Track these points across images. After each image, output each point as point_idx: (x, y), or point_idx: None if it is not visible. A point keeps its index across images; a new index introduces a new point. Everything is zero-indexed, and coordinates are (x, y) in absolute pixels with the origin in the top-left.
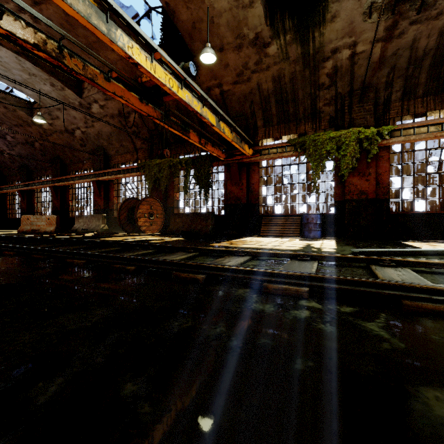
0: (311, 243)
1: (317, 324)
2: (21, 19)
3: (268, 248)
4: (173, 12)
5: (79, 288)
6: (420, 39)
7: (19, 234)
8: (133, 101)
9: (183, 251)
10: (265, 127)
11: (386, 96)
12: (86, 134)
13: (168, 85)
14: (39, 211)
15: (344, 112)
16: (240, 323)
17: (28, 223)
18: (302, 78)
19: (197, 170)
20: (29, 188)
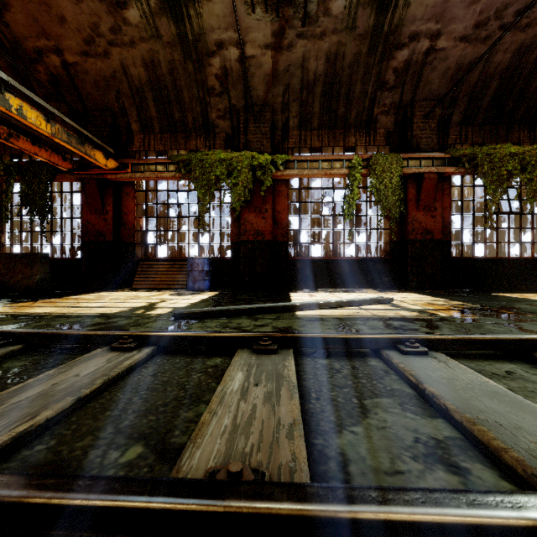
0: (168, 300)
1: None
2: None
3: (64, 312)
4: None
5: None
6: (310, 60)
7: None
8: None
9: None
10: (144, 134)
11: (284, 121)
12: None
13: None
14: None
15: (240, 131)
16: None
17: None
18: (185, 72)
19: (26, 183)
20: None
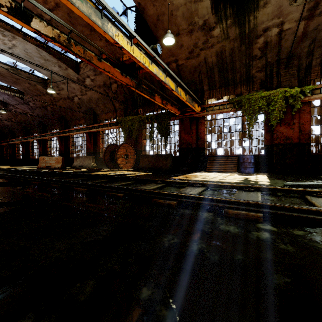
0: (248, 177)
1: (279, 244)
2: (44, 21)
3: (215, 180)
4: (143, 9)
5: (87, 209)
6: None
7: (38, 169)
8: (116, 75)
9: (154, 182)
10: (209, 91)
11: (307, 63)
12: (81, 100)
13: (142, 62)
14: (50, 154)
15: (272, 77)
16: (215, 241)
17: (43, 162)
18: (239, 52)
19: (159, 123)
20: (44, 138)
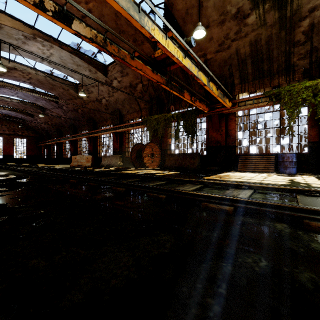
0: (292, 179)
1: None
2: (83, 22)
3: (256, 182)
4: (171, 5)
5: (133, 212)
6: None
7: (71, 167)
8: (148, 72)
9: (190, 183)
10: (241, 84)
11: None
12: (108, 102)
13: (176, 56)
14: (80, 153)
15: (319, 63)
16: None
17: (75, 161)
18: (278, 38)
19: (185, 121)
20: (75, 138)
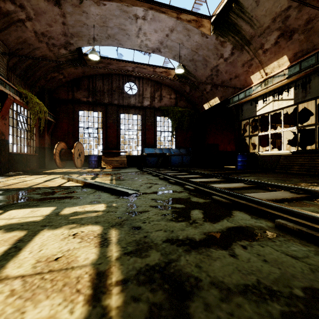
0: None
1: None
2: None
3: (95, 273)
4: None
5: None
6: None
7: None
8: None
9: None
10: None
11: None
12: None
13: None
14: None
15: None
16: None
17: None
18: None
19: None
20: None
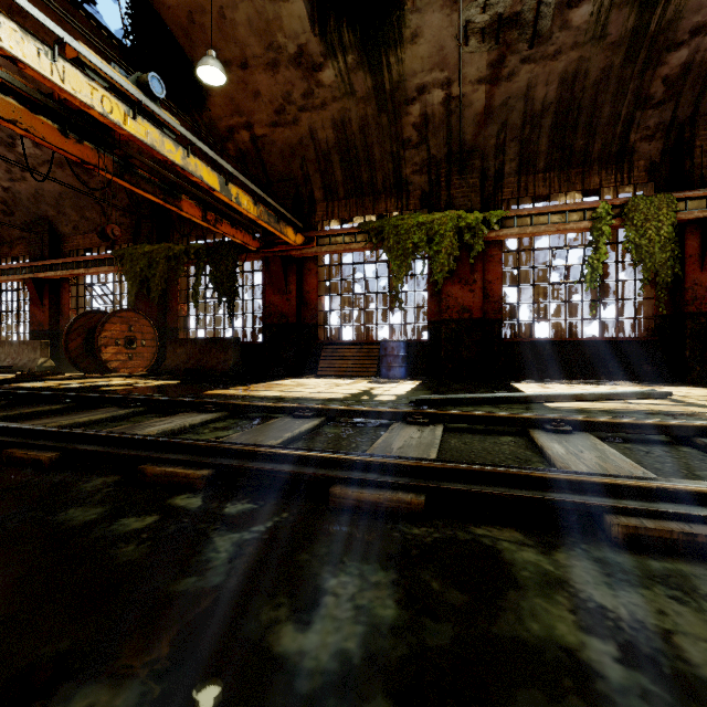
0: (376, 388)
1: (127, 545)
2: None
3: (295, 396)
4: None
5: None
6: (537, 87)
7: None
8: (44, 133)
9: (119, 406)
10: (327, 202)
11: (497, 167)
12: (12, 194)
13: (101, 108)
14: None
15: (441, 186)
16: None
17: None
18: (378, 127)
19: (215, 266)
20: None
